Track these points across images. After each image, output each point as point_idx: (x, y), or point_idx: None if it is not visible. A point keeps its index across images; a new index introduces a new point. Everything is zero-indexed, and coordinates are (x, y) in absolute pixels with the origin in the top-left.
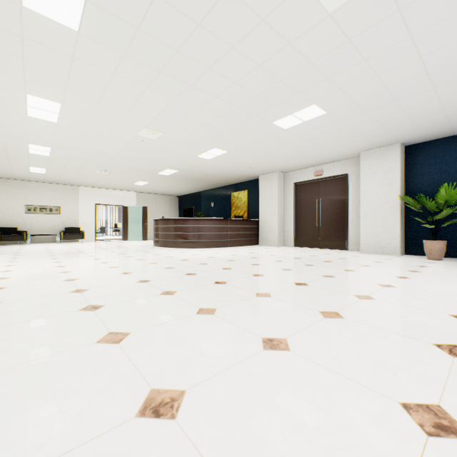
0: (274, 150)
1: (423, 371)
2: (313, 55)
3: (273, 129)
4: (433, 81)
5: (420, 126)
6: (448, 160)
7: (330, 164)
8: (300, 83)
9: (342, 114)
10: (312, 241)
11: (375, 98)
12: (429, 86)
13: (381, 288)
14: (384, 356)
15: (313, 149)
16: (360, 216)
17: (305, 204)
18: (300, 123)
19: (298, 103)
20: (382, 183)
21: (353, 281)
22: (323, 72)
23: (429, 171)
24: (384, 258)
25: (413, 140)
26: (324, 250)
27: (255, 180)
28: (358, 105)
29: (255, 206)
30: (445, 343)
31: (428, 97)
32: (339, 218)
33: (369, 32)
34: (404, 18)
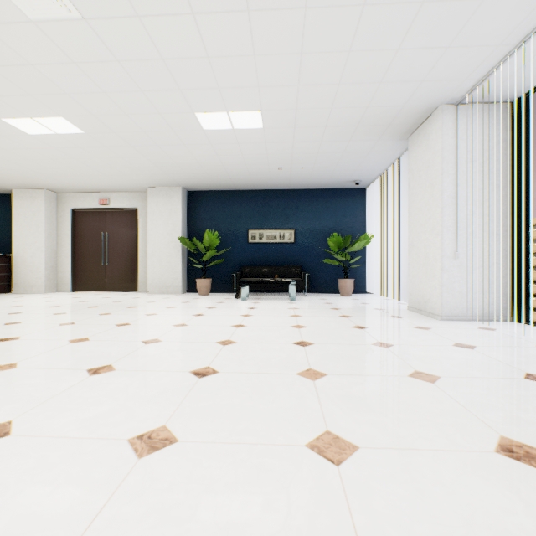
0: (25, 158)
1: (39, 396)
2: (31, 57)
3: (7, 128)
4: (181, 139)
5: (191, 175)
6: (217, 210)
7: (119, 194)
8: (27, 83)
9: (107, 141)
10: (98, 284)
11: (136, 136)
12: (181, 143)
13: (113, 328)
14: (12, 395)
15: (88, 171)
16: (148, 255)
17: (89, 238)
18: (53, 133)
19: (36, 107)
20: (168, 223)
21: (92, 325)
22: (57, 84)
23: (205, 217)
24: (164, 297)
25: (192, 187)
26: (109, 294)
27: (8, 195)
28: (121, 137)
29: (8, 235)
30: (101, 365)
31: (185, 152)
32: (129, 256)
33: (96, 66)
34: (127, 71)
